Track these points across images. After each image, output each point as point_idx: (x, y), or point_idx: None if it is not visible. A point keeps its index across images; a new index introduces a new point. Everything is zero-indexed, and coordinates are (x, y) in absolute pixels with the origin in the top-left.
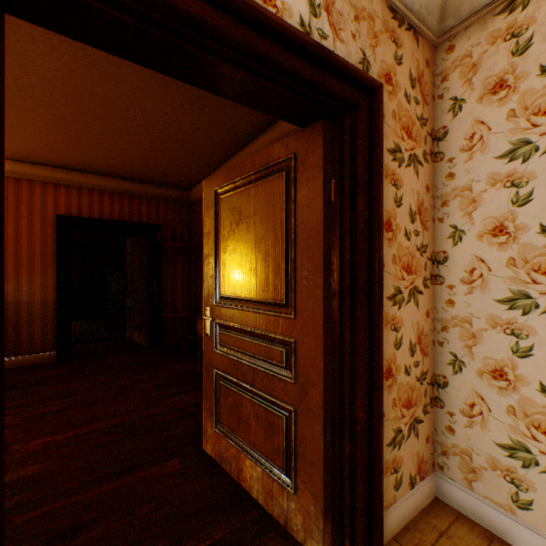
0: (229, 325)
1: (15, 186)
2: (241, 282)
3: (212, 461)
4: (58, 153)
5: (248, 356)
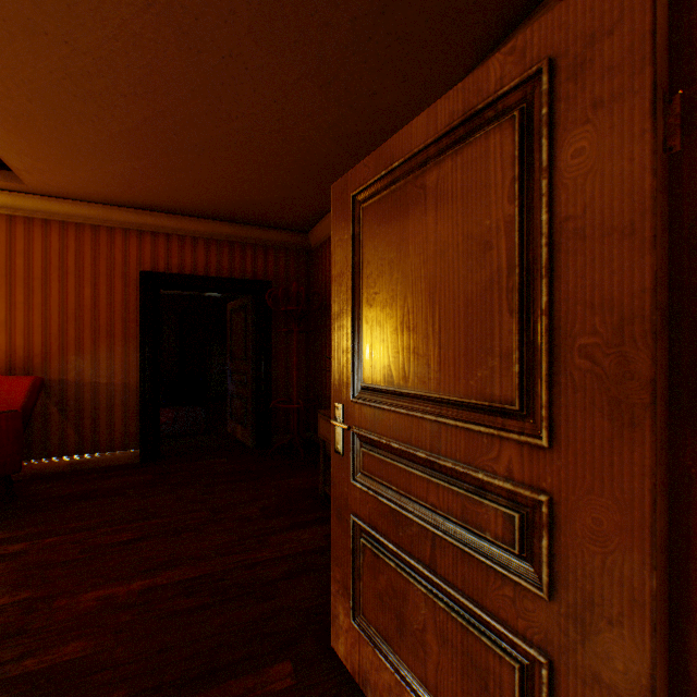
0: (380, 441)
1: (93, 236)
2: (404, 361)
3: (346, 677)
4: (138, 188)
5: (420, 506)
